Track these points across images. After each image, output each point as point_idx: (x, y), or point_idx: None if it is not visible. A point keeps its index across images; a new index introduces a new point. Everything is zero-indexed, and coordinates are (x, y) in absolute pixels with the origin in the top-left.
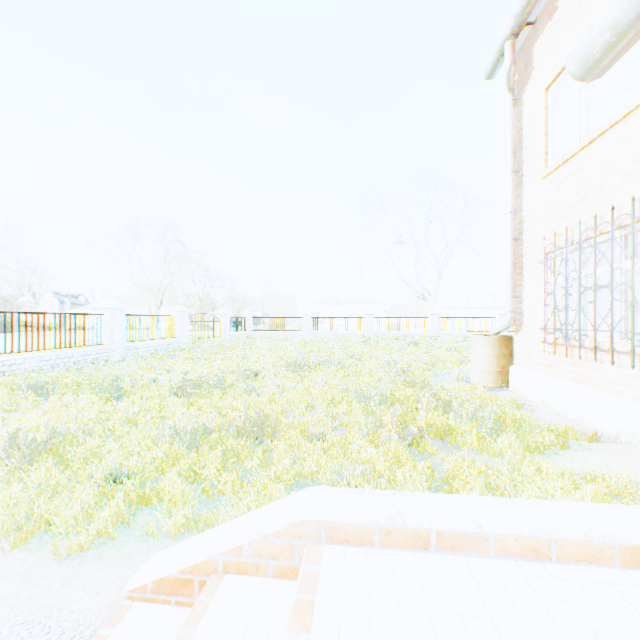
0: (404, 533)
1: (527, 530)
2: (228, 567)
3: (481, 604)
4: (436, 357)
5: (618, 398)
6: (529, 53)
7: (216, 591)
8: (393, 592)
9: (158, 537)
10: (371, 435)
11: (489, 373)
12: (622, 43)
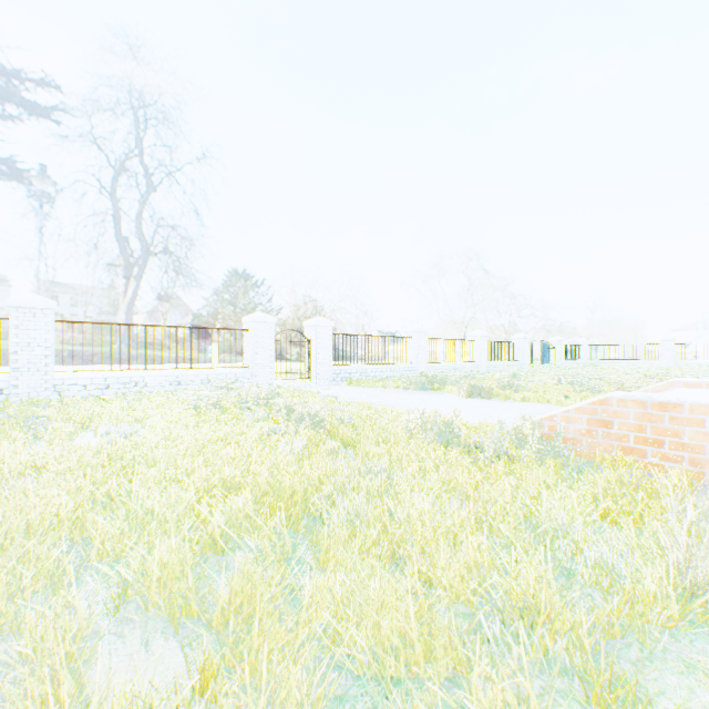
0: None
1: None
2: None
3: None
4: None
5: None
6: None
7: None
8: (705, 390)
9: None
10: None
11: None
12: None
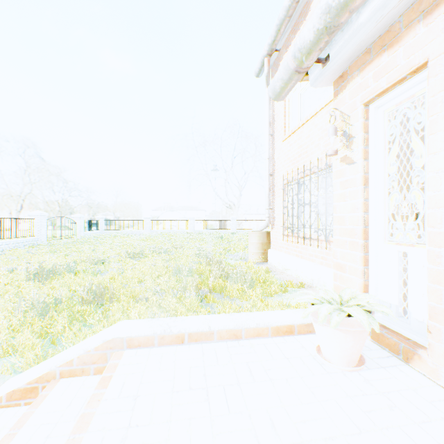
0: (171, 336)
1: (232, 326)
2: (63, 374)
3: (202, 361)
4: (231, 245)
5: (313, 264)
6: (277, 67)
7: (54, 388)
8: (159, 364)
9: (13, 374)
10: (178, 295)
11: (258, 254)
12: (287, 88)
